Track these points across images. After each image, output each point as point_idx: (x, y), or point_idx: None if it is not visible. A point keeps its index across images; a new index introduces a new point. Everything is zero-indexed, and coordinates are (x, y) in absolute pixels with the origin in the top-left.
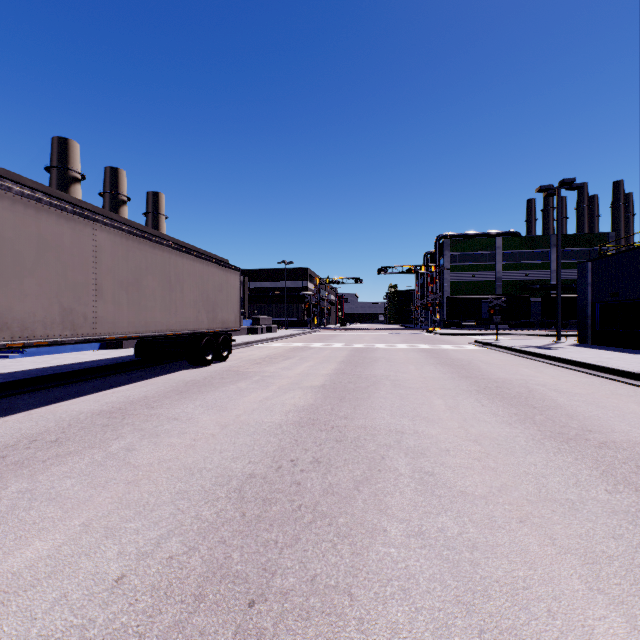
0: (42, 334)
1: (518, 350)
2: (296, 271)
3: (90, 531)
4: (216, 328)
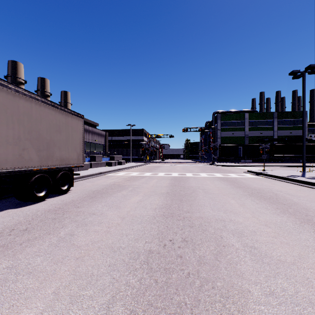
0: None
1: (293, 179)
2: (137, 131)
3: None
4: (52, 165)
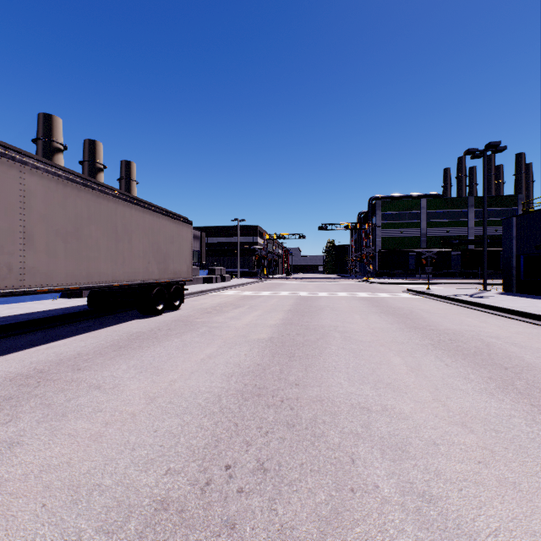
0: None
1: (452, 299)
2: (248, 228)
3: None
4: (167, 278)
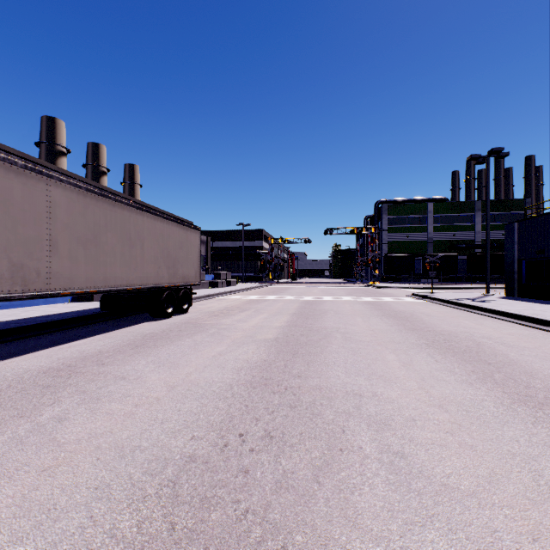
0: None
1: (454, 302)
2: (253, 232)
3: None
4: (177, 283)
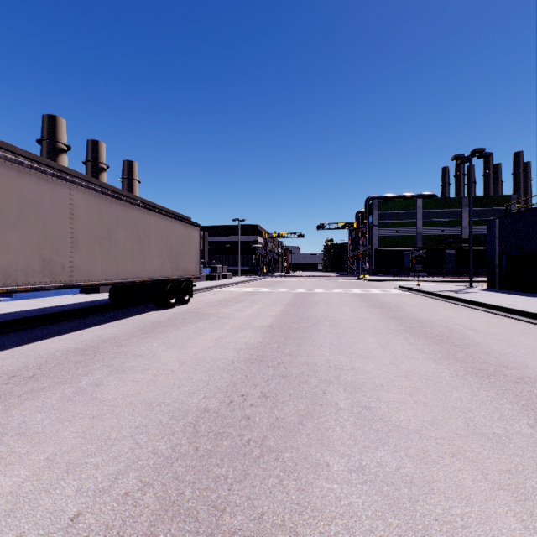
0: (24, 281)
1: (437, 294)
2: (248, 227)
3: (53, 466)
4: (179, 275)
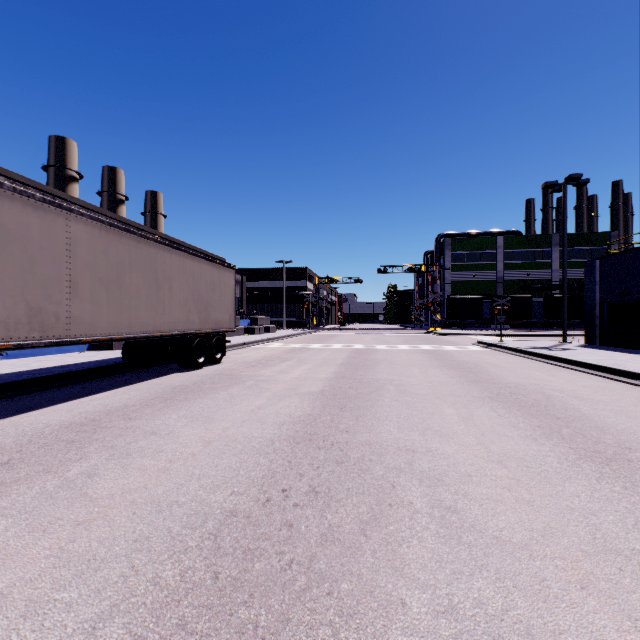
0: (4, 336)
1: (525, 351)
2: (295, 270)
3: (5, 606)
4: (209, 329)
